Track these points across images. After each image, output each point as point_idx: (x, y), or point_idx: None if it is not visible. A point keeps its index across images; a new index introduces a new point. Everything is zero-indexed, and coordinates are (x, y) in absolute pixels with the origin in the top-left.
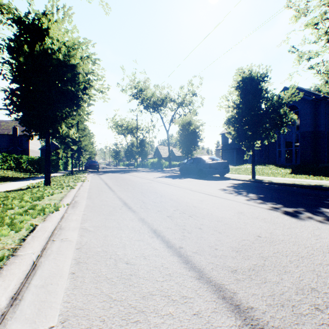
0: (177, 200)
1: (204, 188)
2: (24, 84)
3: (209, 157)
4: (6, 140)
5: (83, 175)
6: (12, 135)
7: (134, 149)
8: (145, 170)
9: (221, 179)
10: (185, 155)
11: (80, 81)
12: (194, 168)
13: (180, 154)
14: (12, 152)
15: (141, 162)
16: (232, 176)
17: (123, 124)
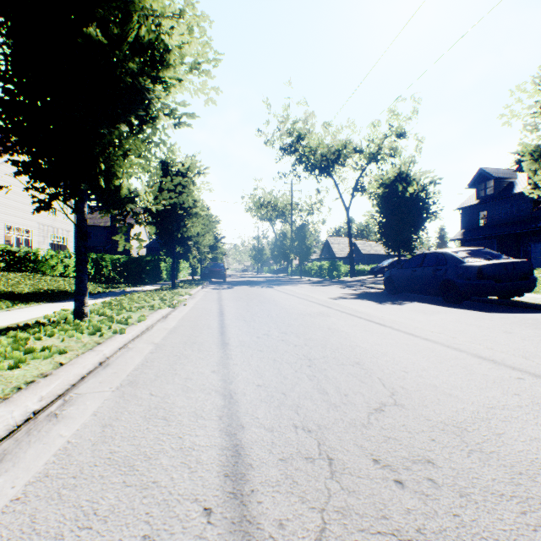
0: (519, 459)
1: (528, 352)
2: (6, 60)
3: (471, 250)
4: (103, 234)
5: (189, 290)
6: (109, 228)
7: (287, 243)
8: (306, 281)
9: (512, 307)
10: (392, 250)
11: (142, 44)
12: (427, 278)
13: (370, 251)
14: (109, 252)
15: (299, 267)
16: (540, 300)
17: (268, 201)
